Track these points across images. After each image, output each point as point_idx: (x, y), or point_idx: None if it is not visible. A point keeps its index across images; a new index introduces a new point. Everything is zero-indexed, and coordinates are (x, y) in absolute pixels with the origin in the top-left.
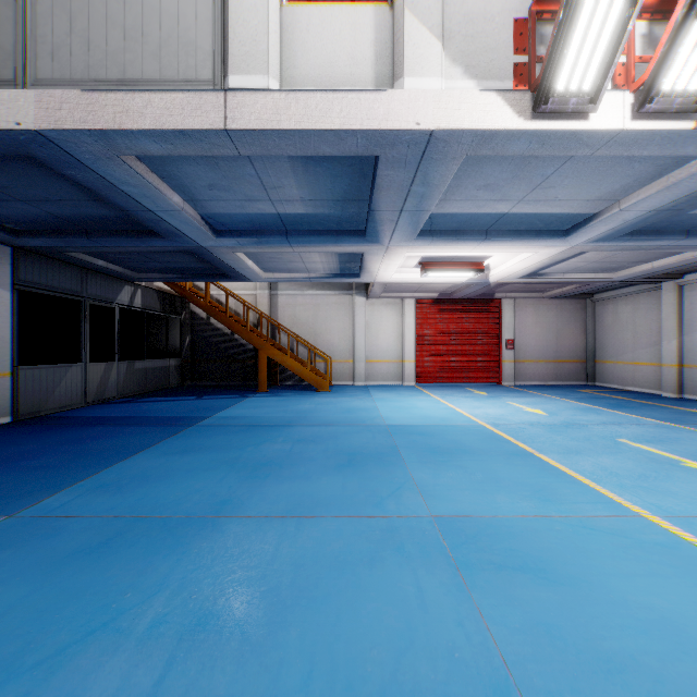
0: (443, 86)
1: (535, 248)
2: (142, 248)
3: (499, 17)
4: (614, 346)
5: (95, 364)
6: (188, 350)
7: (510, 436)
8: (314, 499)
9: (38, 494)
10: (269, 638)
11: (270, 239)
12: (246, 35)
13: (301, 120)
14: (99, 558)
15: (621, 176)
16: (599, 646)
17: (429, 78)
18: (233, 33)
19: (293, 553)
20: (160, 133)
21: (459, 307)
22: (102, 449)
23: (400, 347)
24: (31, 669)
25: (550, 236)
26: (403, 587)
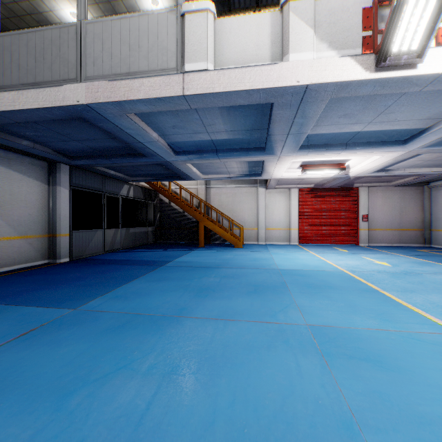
0: (315, 56)
1: (381, 153)
2: (134, 163)
3: (352, 8)
4: None
5: (109, 229)
6: (158, 221)
7: (362, 279)
8: (234, 310)
9: (86, 299)
10: (210, 381)
11: (207, 155)
12: (195, 40)
13: (226, 86)
14: (119, 333)
15: None
16: (415, 408)
17: (305, 53)
18: (187, 39)
19: (222, 339)
20: (148, 100)
21: (328, 193)
22: (115, 277)
23: (288, 220)
24: (93, 382)
25: (392, 145)
26: (288, 363)
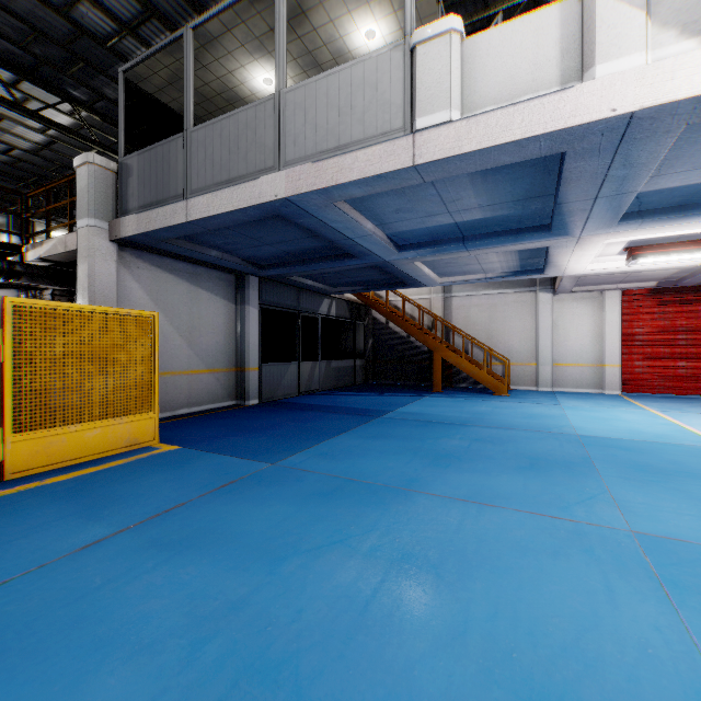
0: (648, 59)
1: None
2: (339, 268)
3: None
4: None
5: (305, 363)
6: (370, 351)
7: None
8: (493, 491)
9: (285, 453)
10: (458, 582)
11: (447, 246)
12: (431, 80)
13: (481, 140)
14: (330, 500)
15: None
16: None
17: (629, 57)
18: (420, 82)
19: (475, 530)
20: (363, 180)
21: (690, 297)
22: (317, 428)
23: (598, 349)
24: (305, 552)
25: None
26: (590, 582)
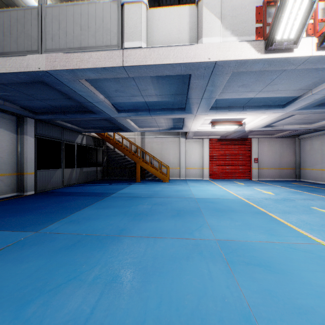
0: (221, 40)
1: (268, 114)
2: (86, 118)
3: (248, 6)
4: (310, 161)
5: (66, 169)
6: (105, 163)
7: (255, 204)
8: (161, 230)
9: (46, 224)
10: (142, 287)
11: (142, 113)
12: (132, 24)
13: (156, 60)
14: (71, 250)
15: (311, 78)
16: (295, 301)
17: (214, 37)
18: (126, 23)
19: (152, 253)
20: (95, 69)
21: (230, 142)
22: (71, 205)
23: (201, 162)
24: (47, 292)
25: (275, 108)
26: (202, 270)
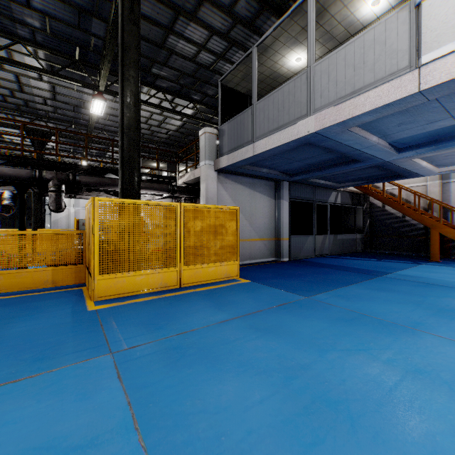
0: None
1: None
2: (346, 170)
3: None
4: None
5: (318, 235)
6: (368, 228)
7: None
8: None
9: (313, 292)
10: None
11: (447, 143)
12: (436, 23)
13: None
14: (351, 324)
15: None
16: None
17: None
18: (425, 28)
19: None
20: (373, 110)
21: None
22: (332, 279)
23: None
24: (339, 350)
25: None
26: None
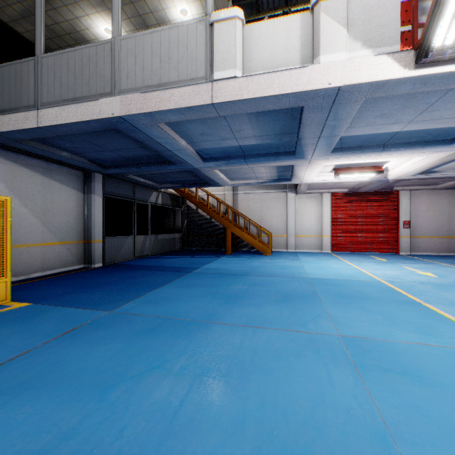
0: (347, 57)
1: (425, 154)
2: (163, 171)
3: (389, 3)
4: None
5: (139, 236)
6: (186, 228)
7: (402, 290)
8: (262, 318)
9: (120, 302)
10: (240, 385)
11: (234, 161)
12: (223, 48)
13: (255, 92)
14: (152, 335)
15: None
16: None
17: (337, 53)
18: (216, 48)
19: (251, 345)
20: (178, 110)
21: (364, 198)
22: (146, 282)
23: (319, 227)
24: (130, 379)
25: (437, 144)
26: (318, 372)
